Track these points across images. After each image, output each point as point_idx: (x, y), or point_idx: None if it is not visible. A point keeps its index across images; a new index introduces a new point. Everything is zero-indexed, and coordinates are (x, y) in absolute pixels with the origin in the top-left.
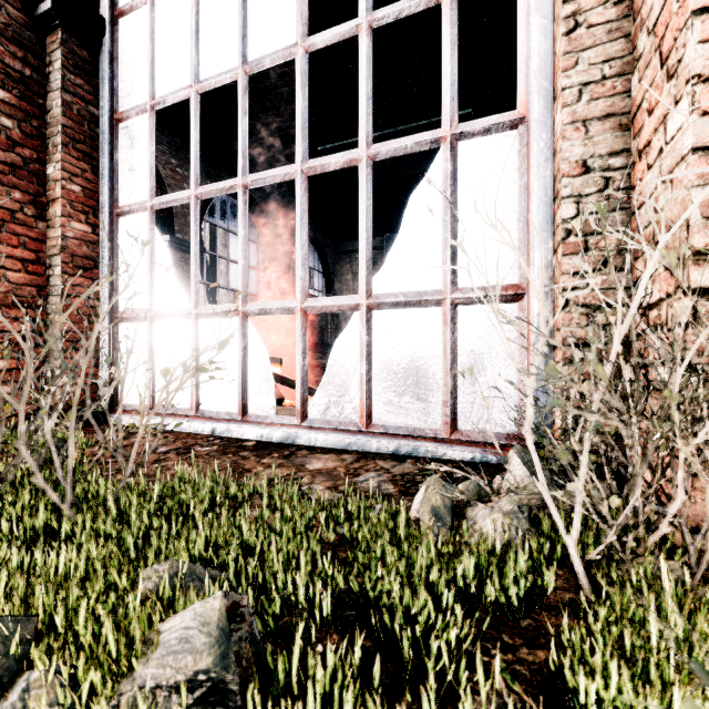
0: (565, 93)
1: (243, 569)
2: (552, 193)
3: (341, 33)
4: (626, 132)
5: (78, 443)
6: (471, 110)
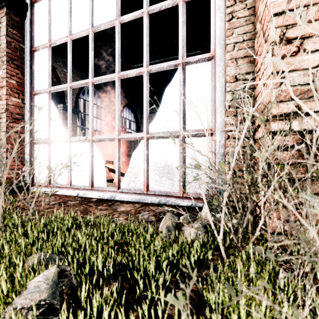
0: (228, 46)
1: (76, 255)
2: (224, 89)
3: (135, 15)
4: (252, 64)
5: (11, 200)
6: (200, 51)
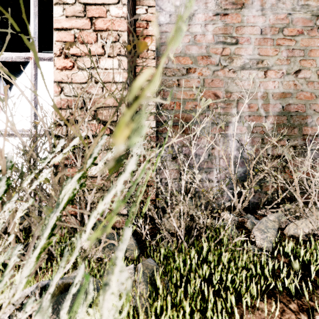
0: None
1: None
2: None
3: None
4: None
5: None
6: None
